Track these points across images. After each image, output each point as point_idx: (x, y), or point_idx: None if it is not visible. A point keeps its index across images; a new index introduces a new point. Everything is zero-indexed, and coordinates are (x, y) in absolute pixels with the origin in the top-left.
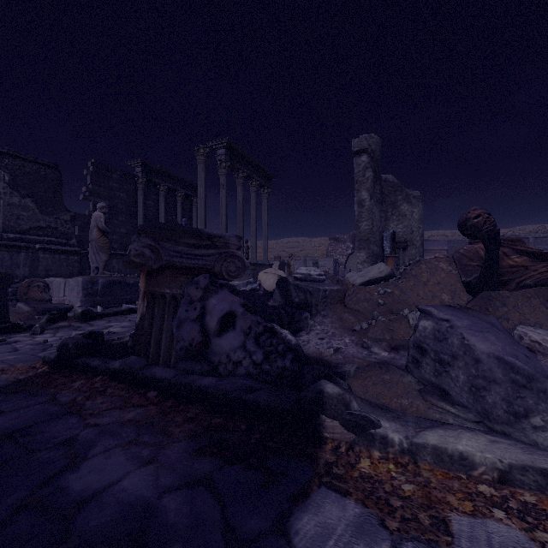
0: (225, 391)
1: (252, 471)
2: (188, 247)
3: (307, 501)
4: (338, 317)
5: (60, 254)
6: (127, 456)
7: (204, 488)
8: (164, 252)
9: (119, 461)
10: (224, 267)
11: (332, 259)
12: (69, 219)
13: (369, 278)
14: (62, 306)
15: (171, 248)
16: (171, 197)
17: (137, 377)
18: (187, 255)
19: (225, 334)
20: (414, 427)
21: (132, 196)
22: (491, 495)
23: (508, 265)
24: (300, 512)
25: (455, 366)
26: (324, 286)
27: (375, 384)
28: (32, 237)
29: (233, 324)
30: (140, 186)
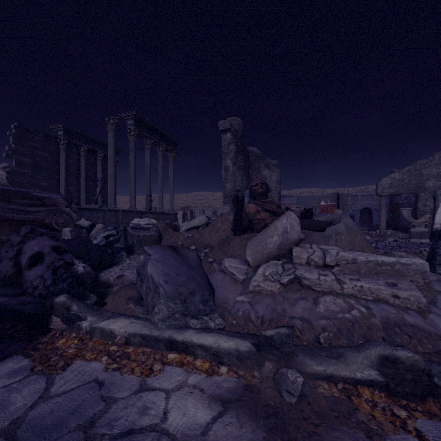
0: (7, 305)
1: None
2: (21, 205)
3: (1, 362)
4: None
5: None
6: None
7: None
8: None
9: None
10: (54, 220)
11: None
12: None
13: (191, 226)
14: None
15: (6, 206)
16: (92, 157)
17: None
18: (19, 211)
19: (34, 267)
20: (105, 319)
21: (54, 155)
22: (114, 350)
23: (257, 218)
24: None
25: (144, 282)
26: (142, 232)
27: (121, 296)
28: None
29: (43, 260)
30: (62, 147)
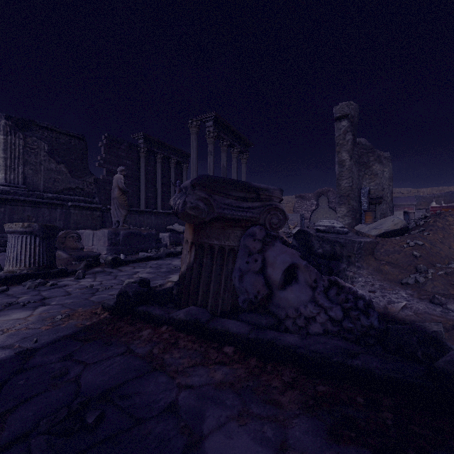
0: (321, 354)
1: None
2: (236, 199)
3: None
4: (374, 268)
5: (86, 210)
6: (249, 436)
7: None
8: (216, 204)
9: (244, 443)
10: (267, 219)
11: (299, 214)
12: (93, 181)
13: (384, 230)
14: (92, 254)
15: (221, 201)
16: (166, 163)
17: (207, 329)
18: (235, 208)
19: (289, 287)
20: None
21: (135, 163)
22: None
23: None
24: None
25: None
26: (355, 238)
27: None
28: (66, 196)
29: (294, 276)
30: (142, 154)
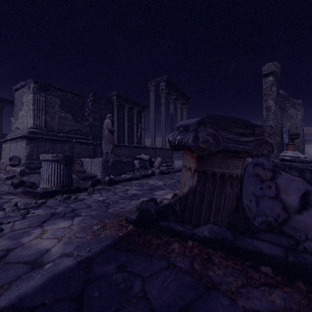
0: None
1: None
2: (236, 135)
3: None
4: None
5: (84, 145)
6: None
7: None
8: (221, 139)
9: None
10: (259, 151)
11: None
12: (88, 125)
13: None
14: (91, 175)
15: (225, 136)
16: (131, 112)
17: (236, 248)
18: (236, 141)
19: (305, 211)
20: None
21: (111, 112)
22: None
23: None
24: None
25: None
26: None
27: None
28: (71, 135)
29: (306, 202)
30: (115, 106)
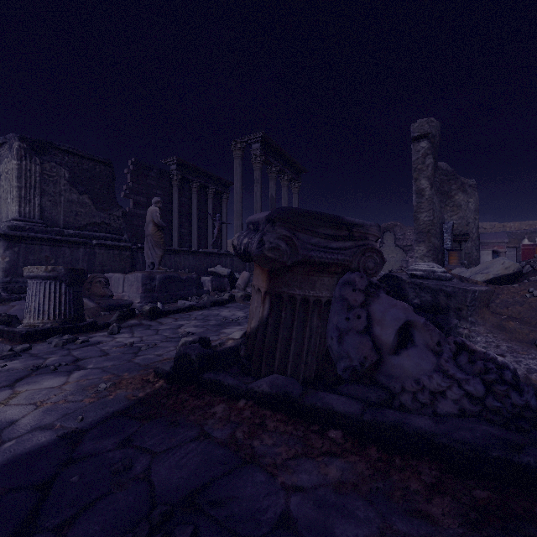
0: (472, 445)
1: None
2: (324, 238)
3: None
4: (493, 324)
5: (114, 250)
6: None
7: None
8: (300, 244)
9: None
10: (362, 263)
11: None
12: (121, 215)
13: (493, 276)
14: (123, 302)
15: (306, 240)
16: (203, 193)
17: (301, 406)
18: (324, 248)
19: (404, 351)
20: None
21: (167, 193)
22: None
23: None
24: None
25: None
26: (465, 286)
27: None
28: (89, 233)
29: (408, 337)
30: (175, 183)
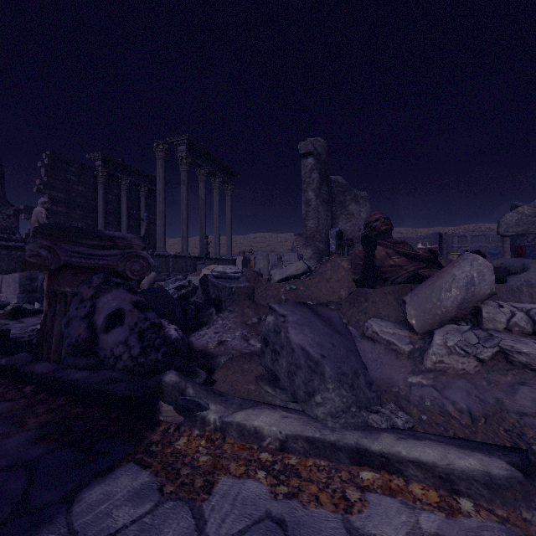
0: (90, 383)
1: (79, 453)
2: (89, 247)
3: (110, 474)
4: (243, 312)
5: (1, 250)
6: None
7: (25, 469)
8: (63, 252)
9: None
10: (128, 266)
11: (297, 254)
12: (12, 213)
13: (286, 275)
14: None
15: (70, 249)
16: (134, 191)
17: (19, 372)
18: (87, 255)
19: (112, 330)
20: (236, 408)
21: (91, 190)
22: (267, 460)
23: (389, 264)
24: (97, 484)
25: (282, 355)
26: (233, 283)
27: (236, 372)
28: None
29: (122, 320)
30: (100, 179)
